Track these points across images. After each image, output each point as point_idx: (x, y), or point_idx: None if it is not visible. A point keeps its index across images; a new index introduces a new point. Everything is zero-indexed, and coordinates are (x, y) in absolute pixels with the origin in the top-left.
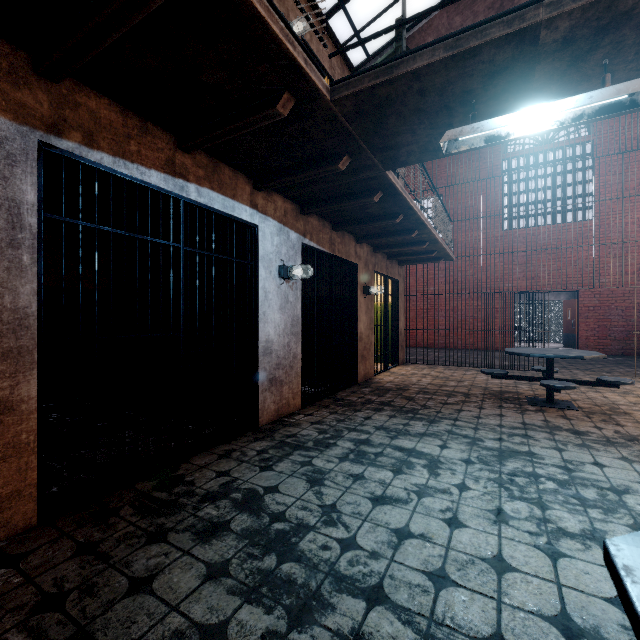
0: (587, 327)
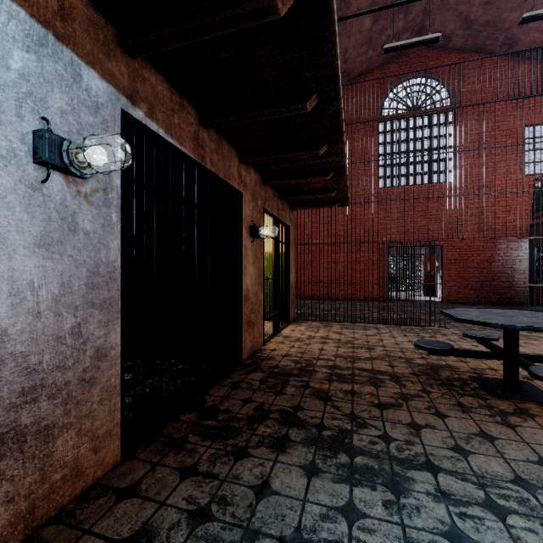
0: (449, 278)
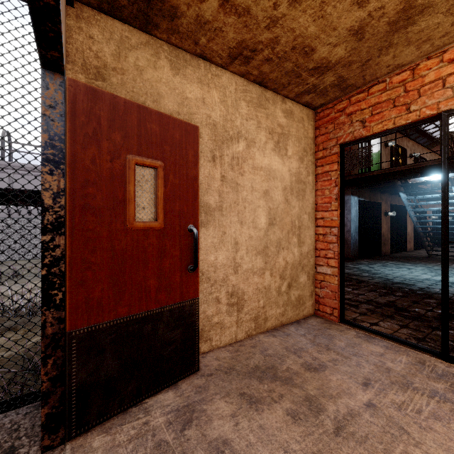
0: None
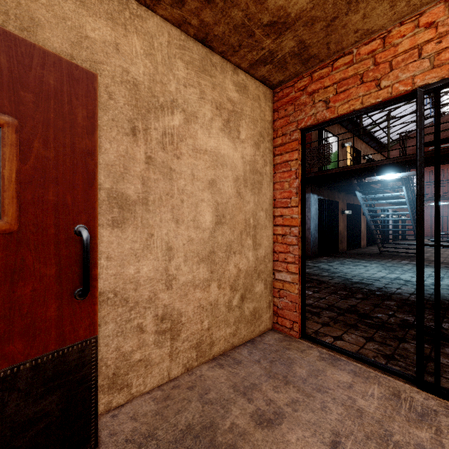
0: None
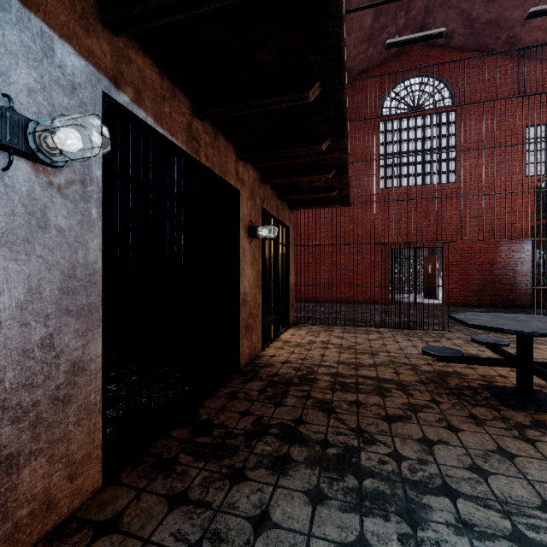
0: (451, 280)
